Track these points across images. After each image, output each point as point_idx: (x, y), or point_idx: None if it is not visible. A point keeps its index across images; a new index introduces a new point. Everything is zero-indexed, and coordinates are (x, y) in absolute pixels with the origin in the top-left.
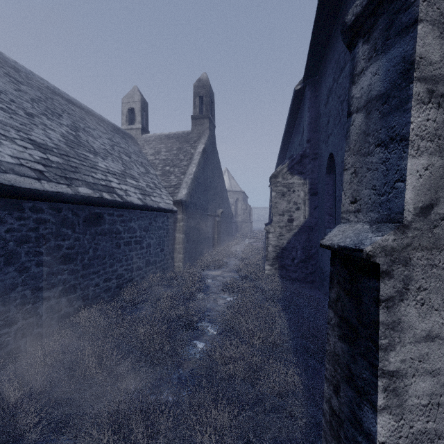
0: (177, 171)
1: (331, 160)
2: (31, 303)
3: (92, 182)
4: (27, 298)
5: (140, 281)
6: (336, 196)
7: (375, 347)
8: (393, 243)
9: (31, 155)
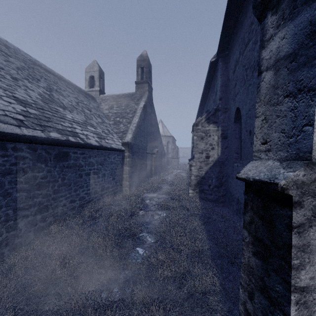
0: (125, 121)
1: (238, 113)
2: (13, 220)
3: (61, 129)
4: (10, 216)
5: (97, 201)
6: (242, 139)
7: (288, 266)
8: (303, 178)
9: (14, 108)
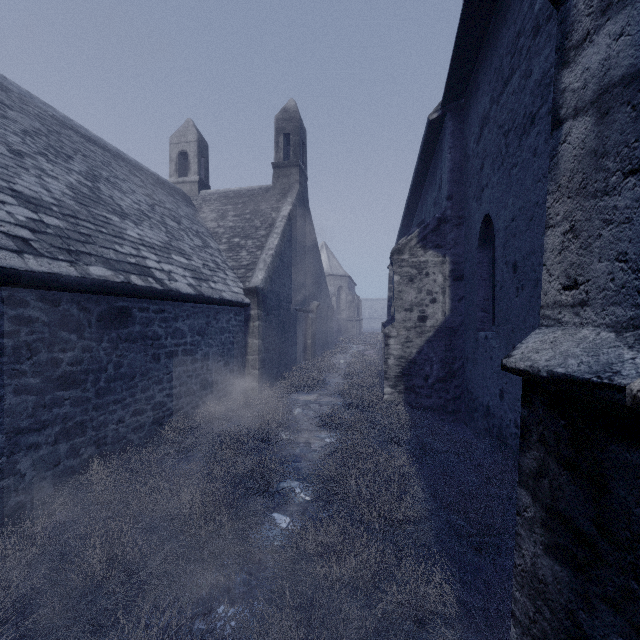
0: (251, 244)
1: (487, 226)
2: (5, 455)
3: (114, 259)
4: None
5: (192, 412)
6: (496, 281)
7: None
8: None
9: (11, 213)
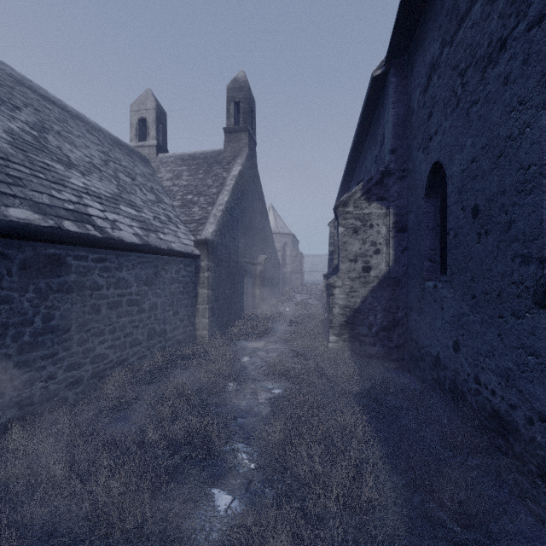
0: (203, 200)
1: (434, 175)
2: None
3: (47, 204)
4: None
5: (138, 362)
6: (449, 229)
7: None
8: None
9: None
